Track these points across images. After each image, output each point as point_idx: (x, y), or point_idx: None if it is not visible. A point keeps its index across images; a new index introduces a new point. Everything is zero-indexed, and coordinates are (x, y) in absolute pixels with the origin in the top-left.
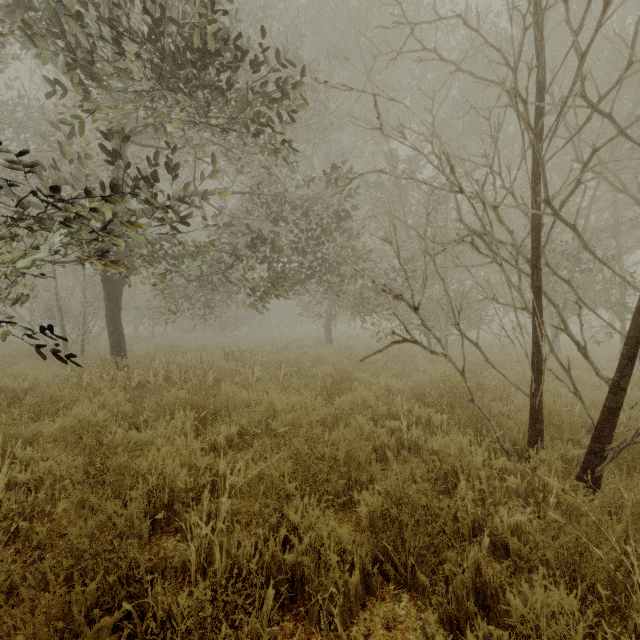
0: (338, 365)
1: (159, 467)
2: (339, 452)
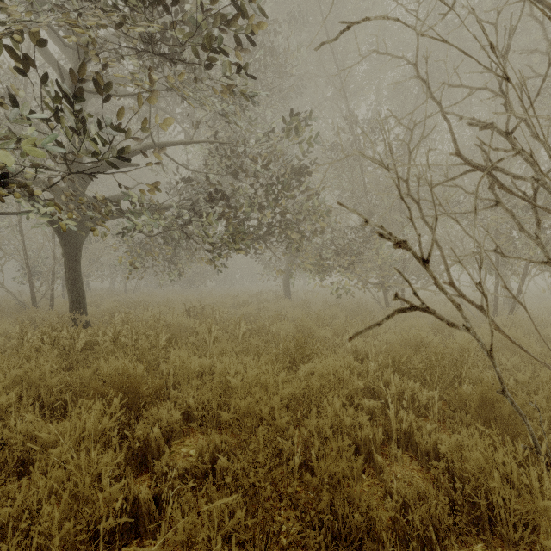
0: (299, 322)
1: (22, 525)
2: (323, 498)
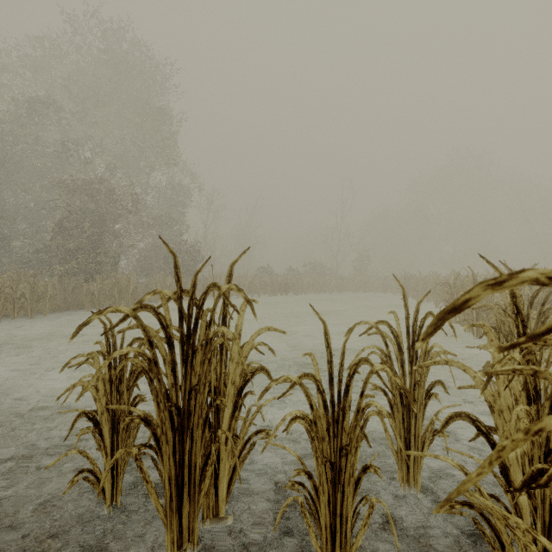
0: None
1: None
2: None
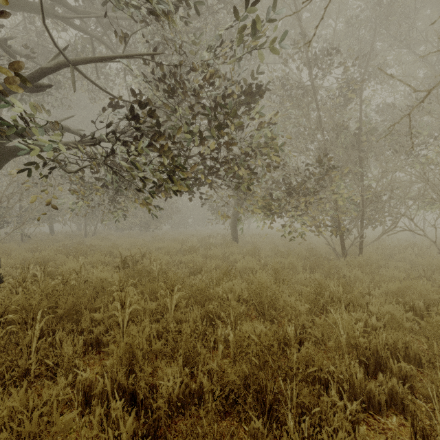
0: (252, 278)
1: None
2: None
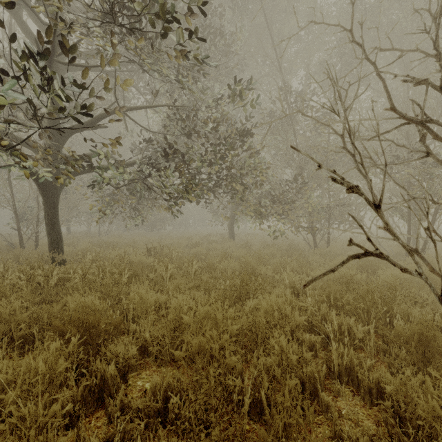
0: (242, 260)
1: None
2: None
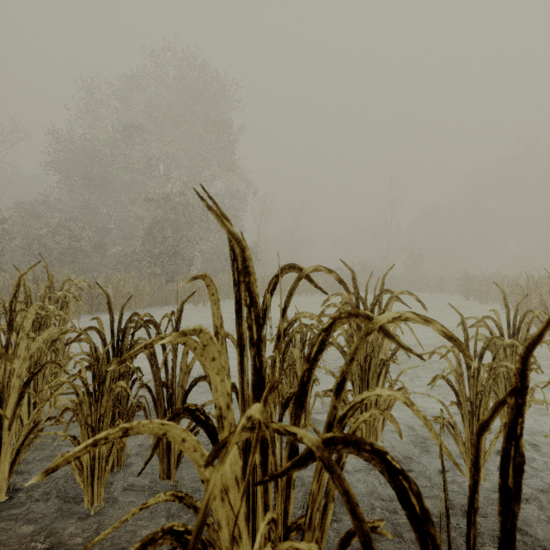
0: None
1: None
2: None
